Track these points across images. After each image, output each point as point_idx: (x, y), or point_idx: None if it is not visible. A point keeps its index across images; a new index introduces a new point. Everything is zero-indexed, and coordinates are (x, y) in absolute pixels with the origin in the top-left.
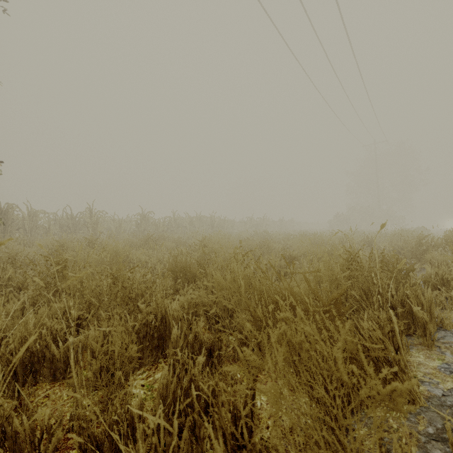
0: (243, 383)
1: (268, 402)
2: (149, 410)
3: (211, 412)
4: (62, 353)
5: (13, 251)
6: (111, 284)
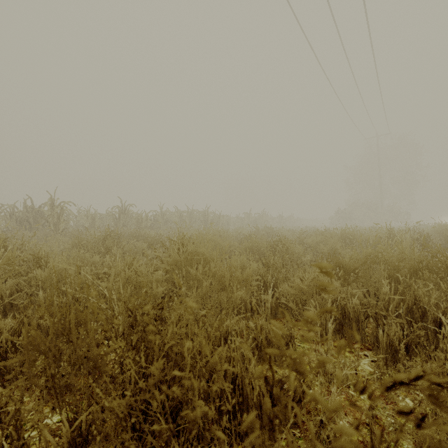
0: None
1: None
2: None
3: None
4: None
5: None
6: None
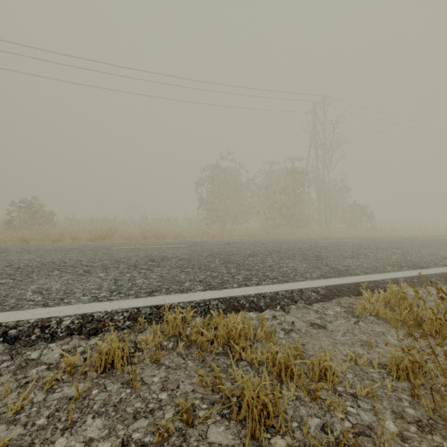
0: None
1: None
2: None
3: None
4: None
5: None
6: None
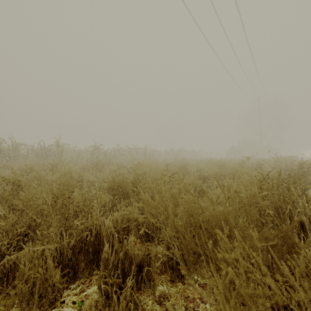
0: (170, 299)
1: None
2: None
3: None
4: None
5: None
6: (52, 203)
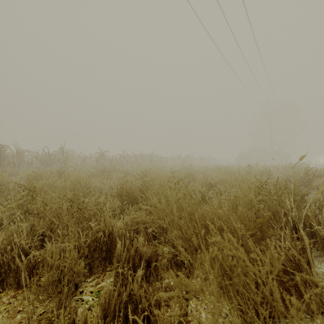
0: (175, 290)
1: (197, 309)
2: (96, 316)
3: (148, 322)
4: (25, 265)
5: (1, 180)
6: (68, 207)
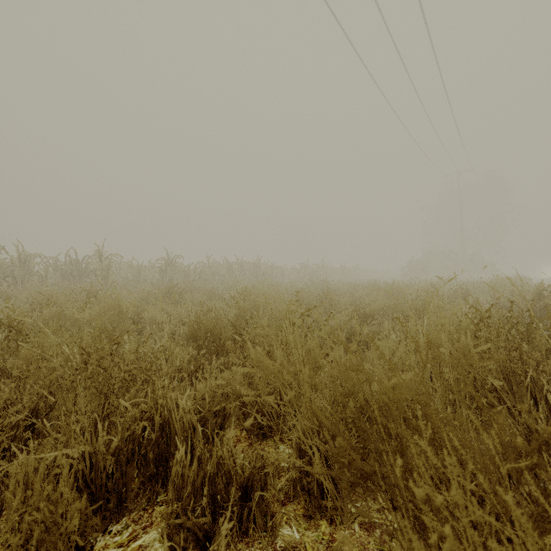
0: None
1: None
2: None
3: None
4: None
5: None
6: (78, 365)
